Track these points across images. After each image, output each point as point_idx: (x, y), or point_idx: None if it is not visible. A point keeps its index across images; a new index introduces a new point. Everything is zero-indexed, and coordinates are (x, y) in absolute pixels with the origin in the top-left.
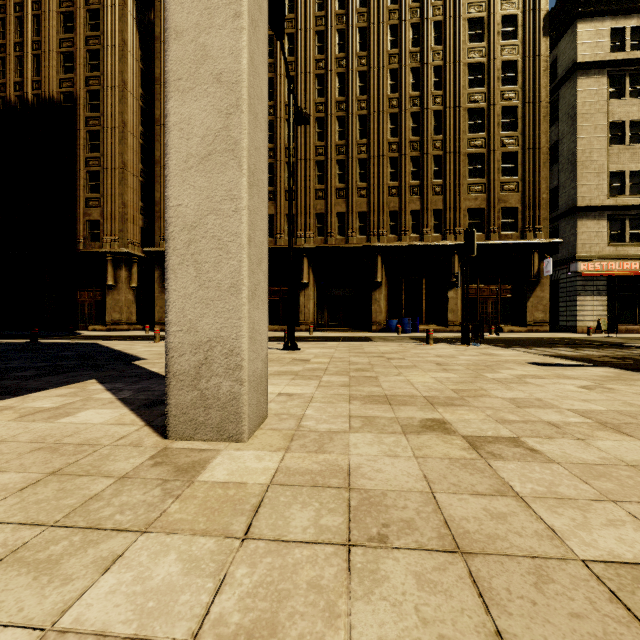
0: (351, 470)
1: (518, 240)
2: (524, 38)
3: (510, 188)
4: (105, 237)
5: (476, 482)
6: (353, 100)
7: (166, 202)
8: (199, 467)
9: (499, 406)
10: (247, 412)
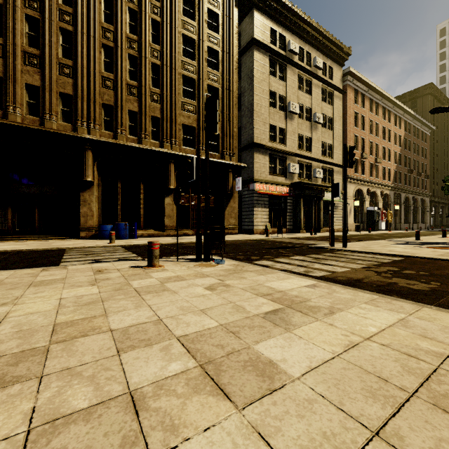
0: None
1: (220, 159)
2: None
3: None
4: None
5: None
6: None
7: None
8: None
9: None
10: None
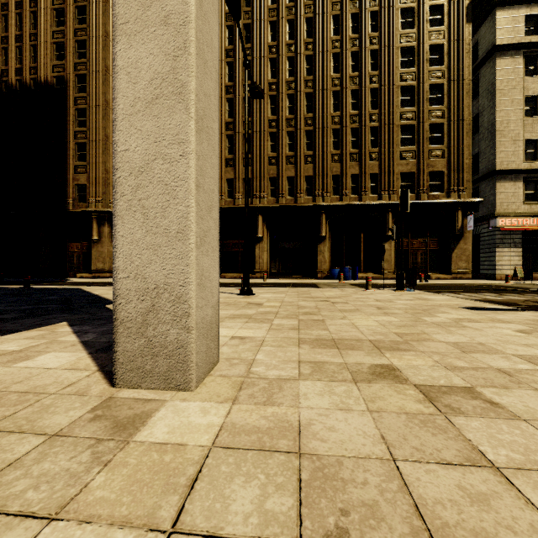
0: (301, 428)
1: (444, 199)
2: (449, 24)
3: (437, 154)
4: (91, 198)
5: (441, 446)
6: (301, 80)
7: (113, 147)
8: (139, 422)
9: (444, 351)
10: (195, 360)
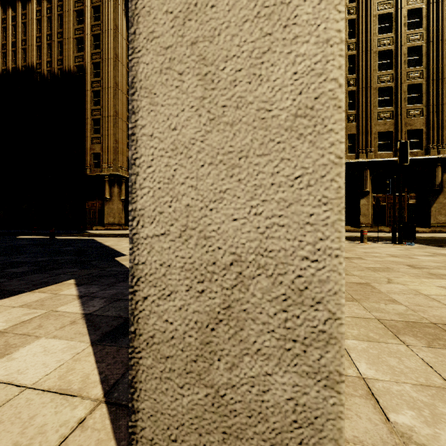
0: None
1: (423, 156)
2: None
3: (415, 113)
4: (104, 164)
5: None
6: None
7: None
8: None
9: None
10: None
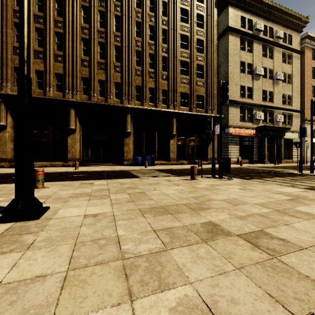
0: None
1: (205, 113)
2: (207, 4)
3: (200, 84)
4: None
5: None
6: (111, 2)
7: None
8: None
9: None
10: None
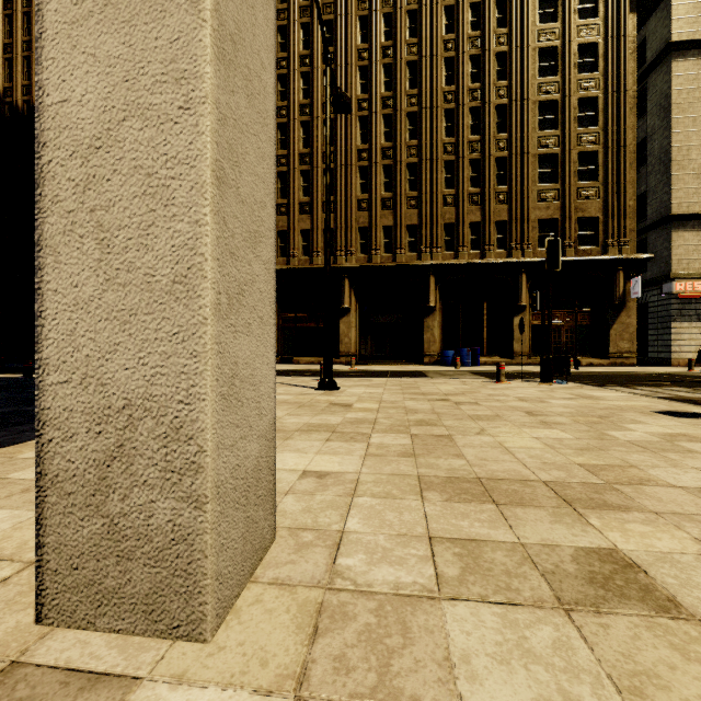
0: None
1: (599, 256)
2: (606, 15)
3: (589, 194)
4: None
5: None
6: (402, 95)
7: (37, 96)
8: None
9: (697, 511)
10: (212, 570)
